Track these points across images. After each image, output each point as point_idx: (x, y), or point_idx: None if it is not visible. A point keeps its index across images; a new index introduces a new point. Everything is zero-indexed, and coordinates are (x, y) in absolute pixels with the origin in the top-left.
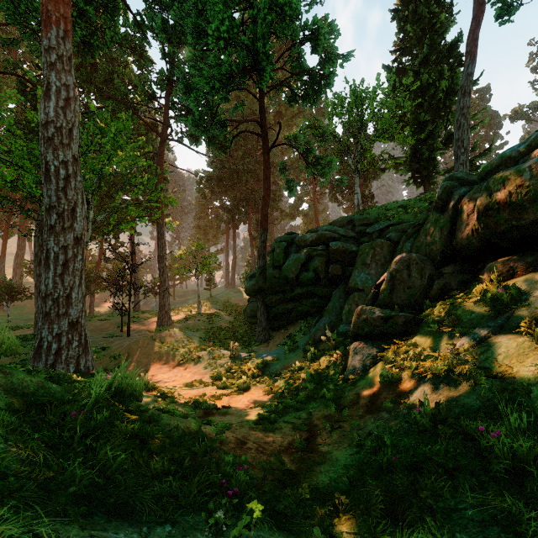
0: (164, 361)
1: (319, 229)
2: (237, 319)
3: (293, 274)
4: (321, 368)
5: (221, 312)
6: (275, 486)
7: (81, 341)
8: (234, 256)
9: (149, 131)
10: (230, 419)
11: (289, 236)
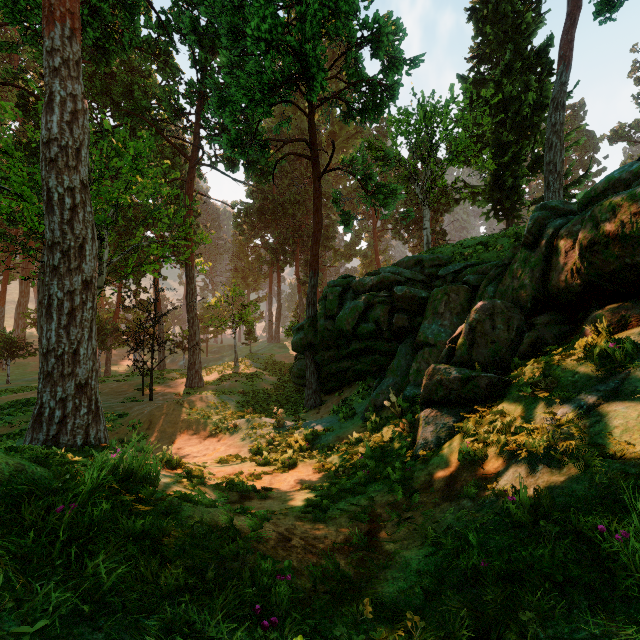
0: (193, 431)
1: (380, 272)
2: (282, 379)
3: (350, 325)
4: (384, 441)
5: (263, 371)
6: (327, 600)
7: (91, 407)
8: (279, 305)
9: (176, 155)
10: (272, 505)
11: (345, 280)
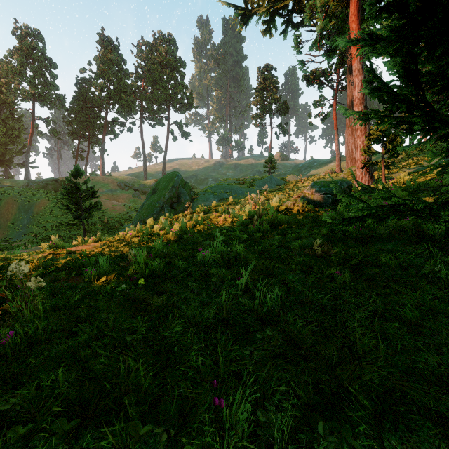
0: None
1: None
2: None
3: None
4: None
5: None
6: None
7: None
8: None
9: None
10: None
11: None
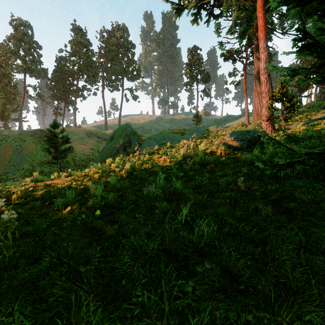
0: None
1: None
2: None
3: None
4: None
5: None
6: None
7: None
8: None
9: None
10: None
11: None
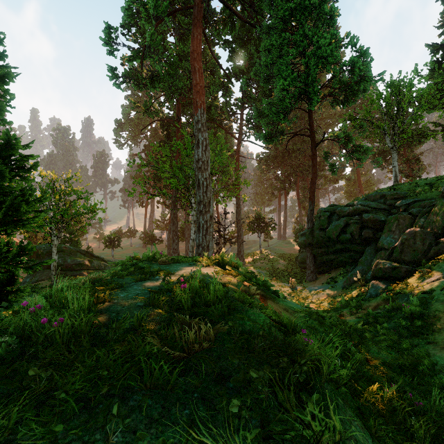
0: None
1: (354, 204)
2: (290, 263)
3: (334, 235)
4: (353, 297)
5: (277, 258)
6: None
7: None
8: (285, 216)
9: (227, 133)
10: None
11: (331, 208)
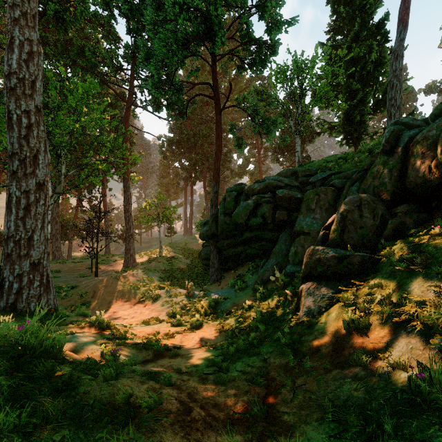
0: (126, 299)
1: (266, 179)
2: (193, 261)
3: (243, 219)
4: (271, 307)
5: (179, 255)
6: None
7: (43, 281)
8: (192, 209)
9: (118, 101)
10: (180, 364)
11: (239, 186)
